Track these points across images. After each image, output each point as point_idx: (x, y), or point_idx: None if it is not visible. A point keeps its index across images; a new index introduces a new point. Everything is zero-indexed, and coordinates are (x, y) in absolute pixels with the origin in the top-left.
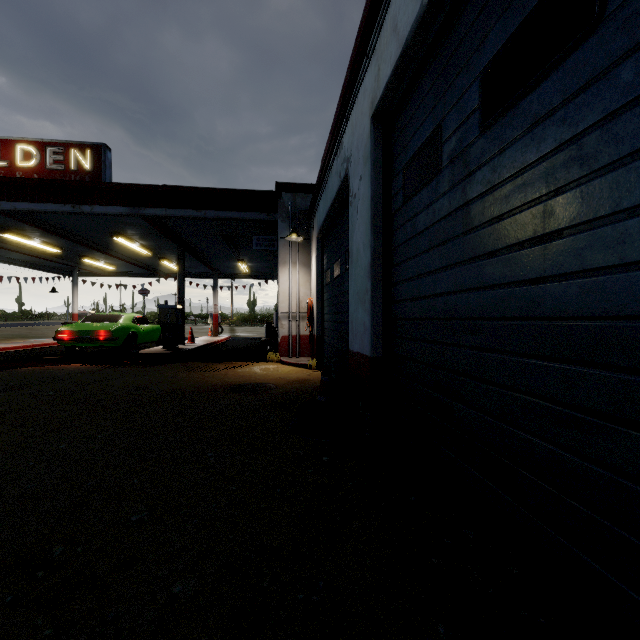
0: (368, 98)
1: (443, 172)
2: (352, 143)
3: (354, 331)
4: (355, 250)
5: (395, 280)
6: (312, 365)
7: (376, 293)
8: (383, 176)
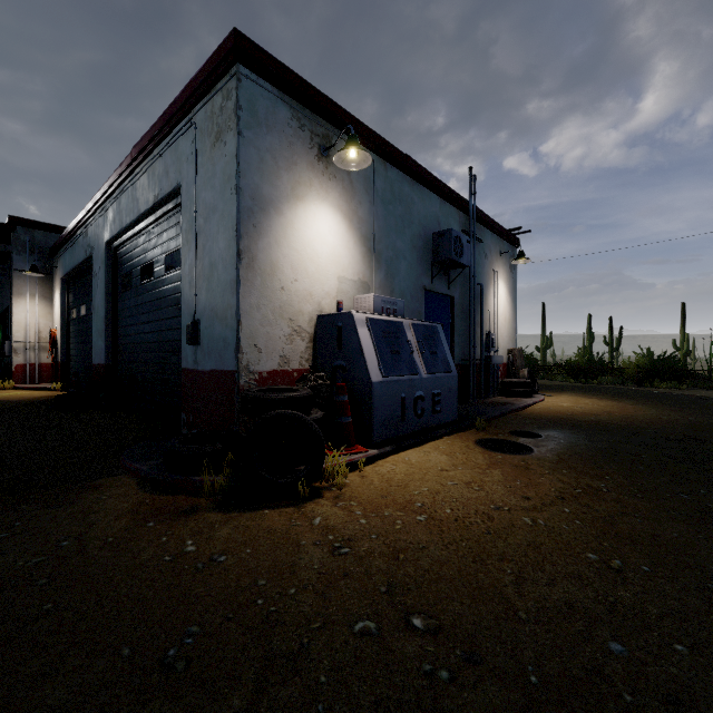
0: (104, 231)
1: (133, 289)
2: (95, 242)
3: (96, 352)
4: (97, 306)
5: (119, 326)
6: (57, 387)
7: (109, 332)
8: (113, 274)
